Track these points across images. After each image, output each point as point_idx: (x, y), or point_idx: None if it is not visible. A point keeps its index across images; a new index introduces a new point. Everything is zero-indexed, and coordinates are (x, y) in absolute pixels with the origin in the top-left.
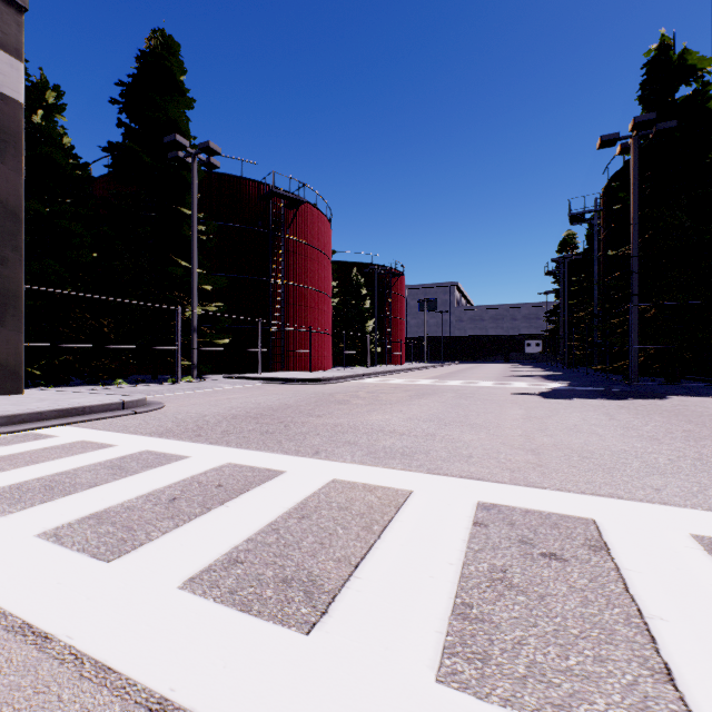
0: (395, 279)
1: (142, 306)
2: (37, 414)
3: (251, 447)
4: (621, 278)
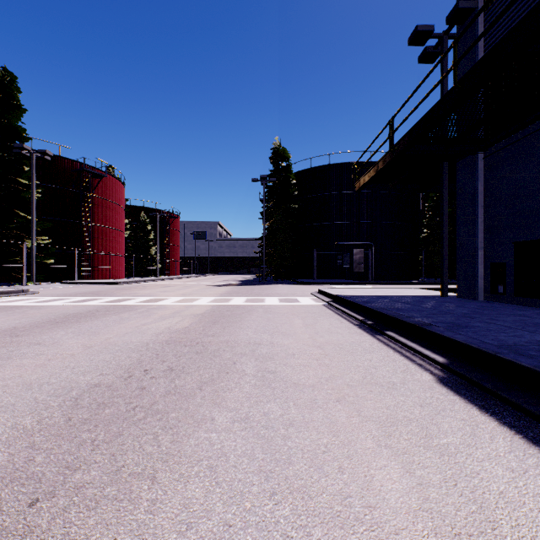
0: (173, 220)
1: None
2: None
3: (96, 296)
4: (260, 238)
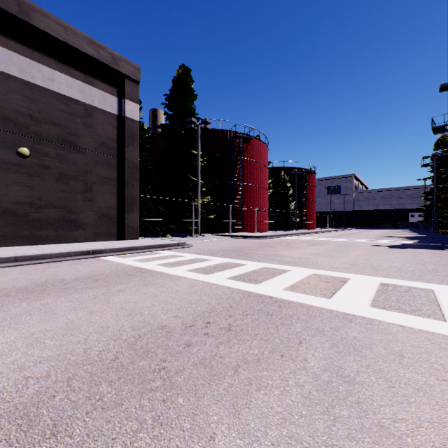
0: (309, 176)
1: (175, 200)
2: (153, 246)
3: (234, 258)
4: None
